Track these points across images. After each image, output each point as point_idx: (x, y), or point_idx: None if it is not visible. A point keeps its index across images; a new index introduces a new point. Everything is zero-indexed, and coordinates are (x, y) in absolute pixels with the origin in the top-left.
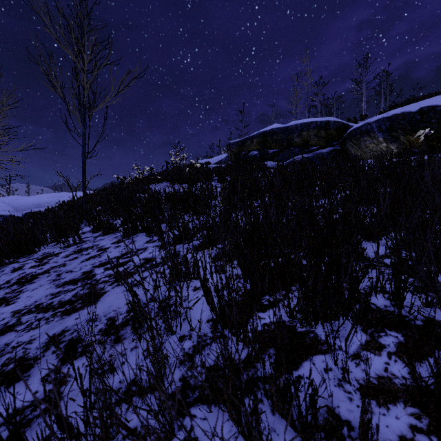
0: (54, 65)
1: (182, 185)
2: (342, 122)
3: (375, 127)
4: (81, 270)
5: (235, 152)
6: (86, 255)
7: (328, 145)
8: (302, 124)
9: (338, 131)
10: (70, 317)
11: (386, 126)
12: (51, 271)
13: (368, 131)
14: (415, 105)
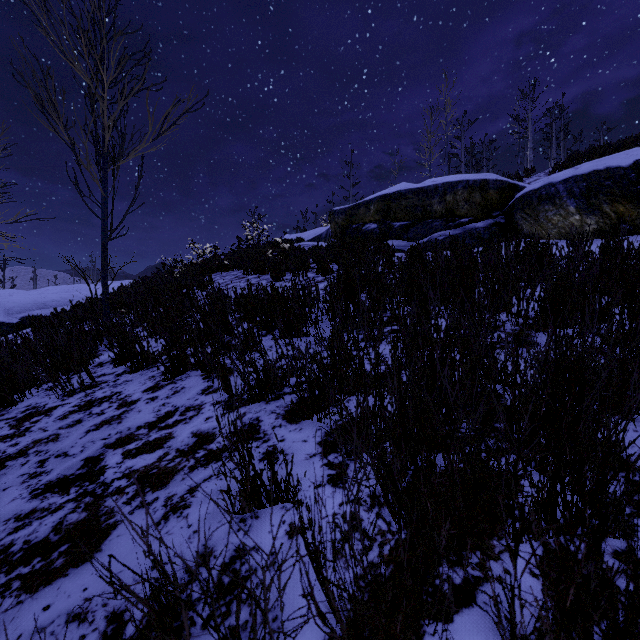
0: (53, 88)
1: (262, 276)
2: (507, 182)
3: (562, 190)
4: (83, 453)
5: (341, 225)
6: (97, 416)
7: (485, 215)
8: (446, 184)
9: (502, 195)
10: (34, 600)
11: (581, 189)
12: (31, 451)
13: (551, 197)
14: (621, 155)
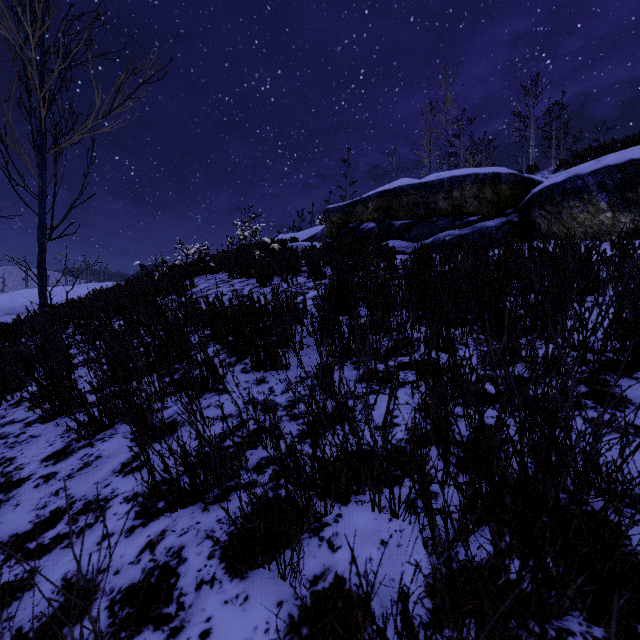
0: None
1: (248, 280)
2: (521, 176)
3: (592, 182)
4: None
5: (337, 224)
6: None
7: (497, 213)
8: (453, 178)
9: (515, 190)
10: None
11: (616, 181)
12: None
13: (578, 191)
14: None
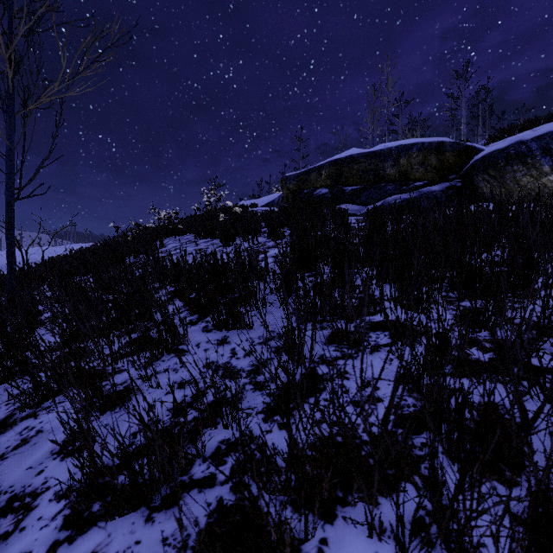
0: None
1: (212, 240)
2: (464, 144)
3: (536, 147)
4: None
5: (293, 190)
6: None
7: (441, 179)
8: (400, 146)
9: (458, 157)
10: None
11: None
12: None
13: (521, 156)
14: None
